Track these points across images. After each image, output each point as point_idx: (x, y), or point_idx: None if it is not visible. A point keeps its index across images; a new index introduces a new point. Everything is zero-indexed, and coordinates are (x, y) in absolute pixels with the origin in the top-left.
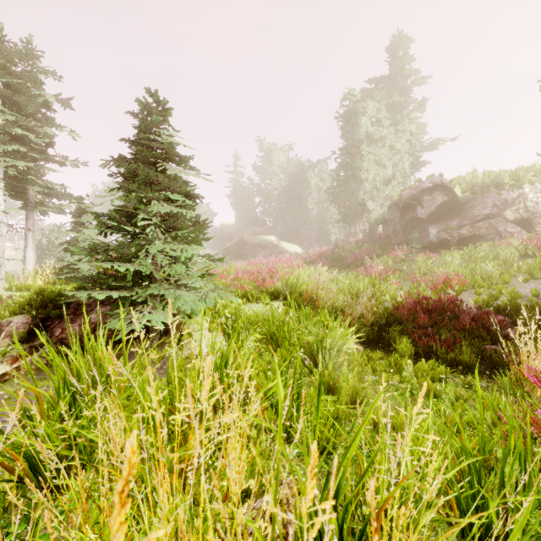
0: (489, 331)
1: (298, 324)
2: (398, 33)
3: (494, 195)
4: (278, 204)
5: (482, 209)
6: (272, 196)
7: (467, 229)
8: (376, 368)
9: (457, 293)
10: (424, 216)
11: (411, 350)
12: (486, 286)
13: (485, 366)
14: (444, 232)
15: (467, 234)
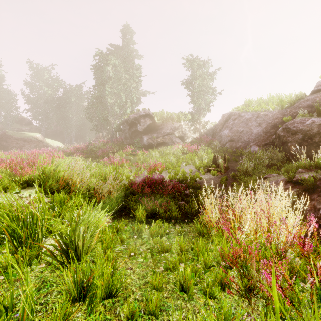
0: (180, 194)
1: (52, 210)
2: (127, 24)
3: (170, 124)
4: (43, 110)
5: (166, 130)
6: (37, 103)
7: (161, 139)
8: (124, 239)
9: (160, 172)
10: (141, 130)
11: (145, 214)
12: (172, 168)
13: (181, 215)
14: (151, 140)
15: (160, 141)
